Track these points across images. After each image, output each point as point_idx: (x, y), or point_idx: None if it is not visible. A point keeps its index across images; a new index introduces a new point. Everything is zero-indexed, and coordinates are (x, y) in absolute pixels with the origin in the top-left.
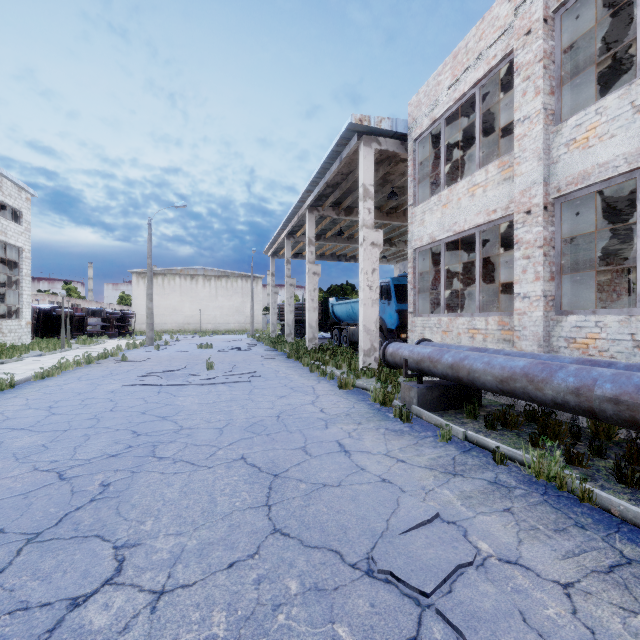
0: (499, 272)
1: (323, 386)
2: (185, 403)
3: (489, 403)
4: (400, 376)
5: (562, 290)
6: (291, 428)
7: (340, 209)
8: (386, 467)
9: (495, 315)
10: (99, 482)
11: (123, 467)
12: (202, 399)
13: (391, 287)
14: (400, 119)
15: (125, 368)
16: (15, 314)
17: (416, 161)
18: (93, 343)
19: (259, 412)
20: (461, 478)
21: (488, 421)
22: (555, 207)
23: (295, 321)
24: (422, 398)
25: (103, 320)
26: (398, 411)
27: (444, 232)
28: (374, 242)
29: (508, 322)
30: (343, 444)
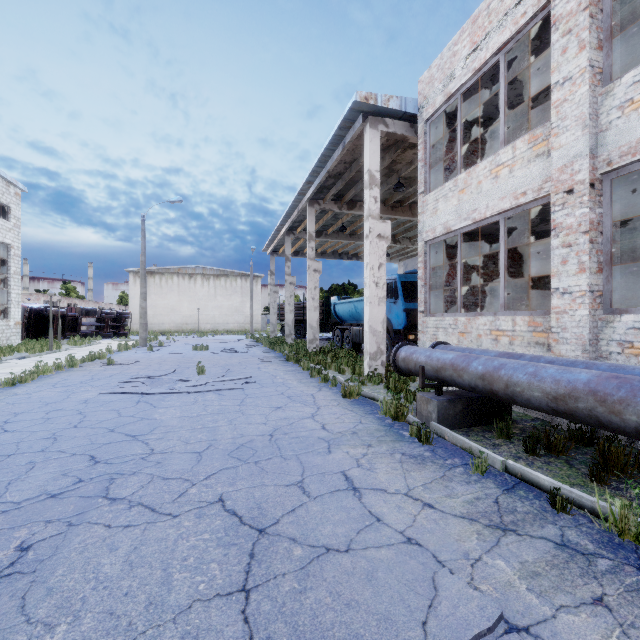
0: (518, 267)
1: (325, 394)
2: (164, 417)
3: (519, 417)
4: (410, 382)
5: (612, 284)
6: (286, 452)
7: (342, 202)
8: (410, 516)
9: (524, 314)
10: (17, 543)
11: (59, 516)
12: (185, 411)
13: (398, 284)
14: (410, 98)
15: (109, 372)
16: (3, 314)
17: (428, 144)
18: (84, 344)
19: (249, 429)
20: (515, 537)
21: (529, 445)
22: (603, 184)
23: (295, 321)
24: (443, 413)
25: (98, 320)
26: (415, 429)
27: (461, 221)
28: (381, 234)
29: (541, 322)
30: (351, 477)
